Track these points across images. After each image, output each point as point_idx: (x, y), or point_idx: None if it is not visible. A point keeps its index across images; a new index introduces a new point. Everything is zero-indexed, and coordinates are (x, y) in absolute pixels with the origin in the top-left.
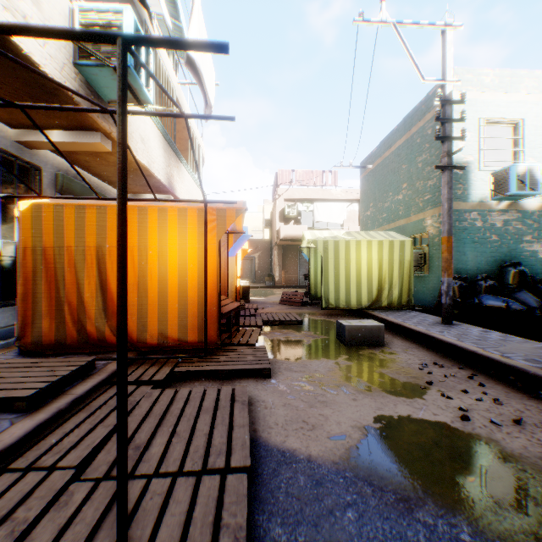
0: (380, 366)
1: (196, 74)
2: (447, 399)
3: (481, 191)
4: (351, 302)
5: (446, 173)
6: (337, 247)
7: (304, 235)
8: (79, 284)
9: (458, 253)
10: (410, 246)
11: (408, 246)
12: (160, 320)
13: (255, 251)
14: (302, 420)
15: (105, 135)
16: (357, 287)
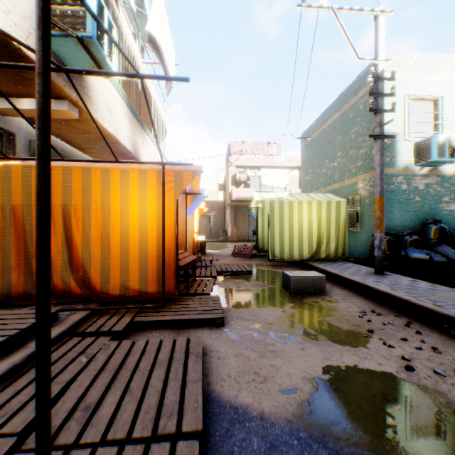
0: (323, 314)
1: (158, 52)
2: (389, 347)
3: (406, 159)
4: (293, 255)
5: (378, 141)
6: (282, 207)
7: (253, 196)
8: None
9: (386, 212)
10: (345, 205)
11: (343, 205)
12: (122, 273)
13: (211, 210)
14: (254, 371)
15: (73, 103)
16: (299, 241)
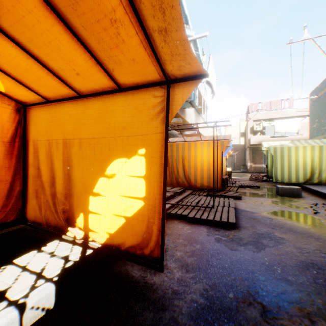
0: (291, 202)
1: (209, 85)
2: (314, 210)
3: None
4: (291, 180)
5: None
6: (282, 150)
7: (262, 144)
8: (177, 167)
9: None
10: None
11: None
12: (201, 179)
13: (234, 151)
14: (251, 207)
15: (181, 118)
16: (295, 172)
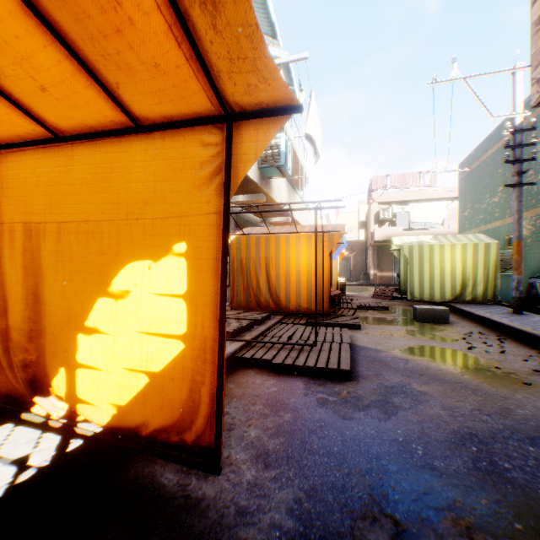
0: (435, 331)
1: (311, 141)
2: (468, 344)
3: None
4: (434, 296)
5: (515, 189)
6: (421, 250)
7: (393, 240)
8: (257, 276)
9: None
10: (494, 247)
11: (493, 247)
12: (297, 297)
13: (350, 251)
14: (376, 342)
15: (264, 194)
16: (440, 283)
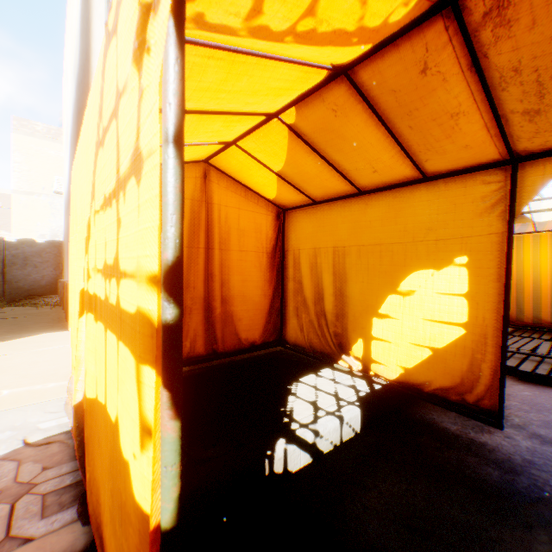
0: None
1: None
2: None
3: None
4: None
5: None
6: None
7: None
8: None
9: None
10: None
11: None
12: (532, 308)
13: None
14: None
15: None
16: None
